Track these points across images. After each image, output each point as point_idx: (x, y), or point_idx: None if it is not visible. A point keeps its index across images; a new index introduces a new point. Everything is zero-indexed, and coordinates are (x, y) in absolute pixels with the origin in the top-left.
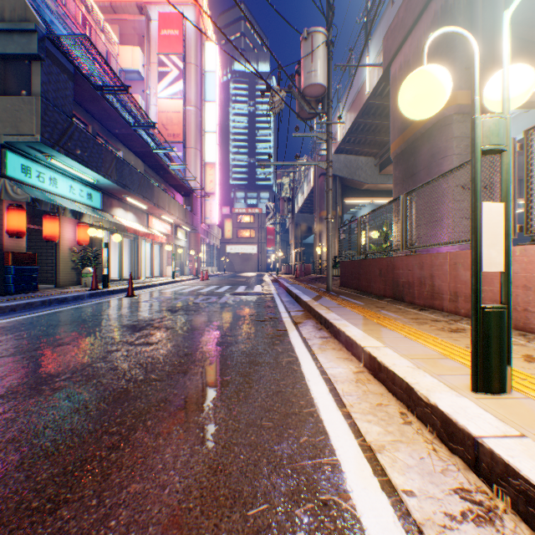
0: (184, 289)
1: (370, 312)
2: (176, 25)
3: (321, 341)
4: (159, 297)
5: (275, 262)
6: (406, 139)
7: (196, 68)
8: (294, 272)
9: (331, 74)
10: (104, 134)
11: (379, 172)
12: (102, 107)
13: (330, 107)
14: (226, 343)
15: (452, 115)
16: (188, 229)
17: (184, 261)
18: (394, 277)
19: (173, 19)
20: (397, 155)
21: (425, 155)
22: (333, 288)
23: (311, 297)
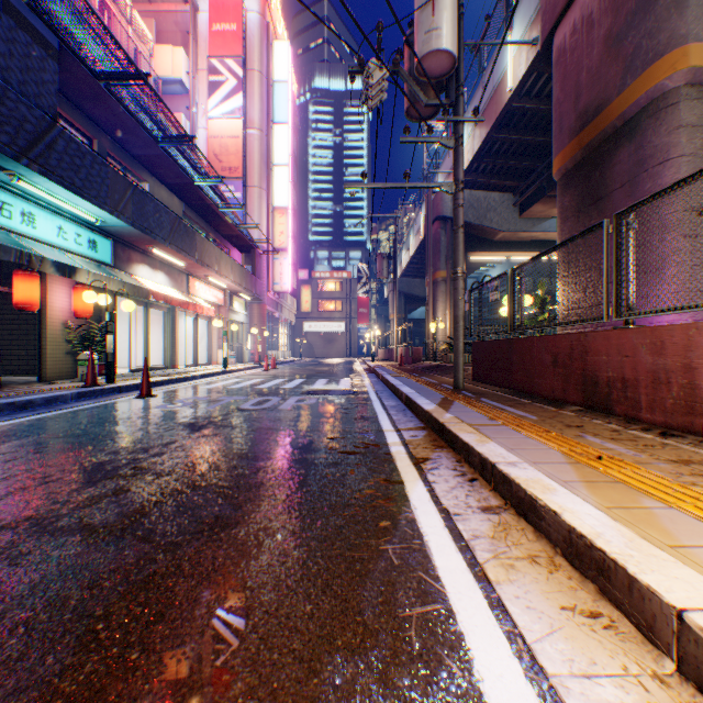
0: (234, 384)
1: (567, 440)
2: (233, 17)
3: (489, 524)
4: (189, 397)
5: (369, 344)
6: (586, 142)
7: (261, 76)
8: (397, 359)
9: (462, 42)
10: (118, 154)
11: (519, 215)
12: (111, 110)
13: (460, 94)
14: (266, 530)
15: (681, 88)
16: (248, 298)
17: (243, 342)
18: (586, 369)
19: (229, 9)
20: (567, 171)
21: (625, 162)
22: (464, 384)
23: (434, 401)
